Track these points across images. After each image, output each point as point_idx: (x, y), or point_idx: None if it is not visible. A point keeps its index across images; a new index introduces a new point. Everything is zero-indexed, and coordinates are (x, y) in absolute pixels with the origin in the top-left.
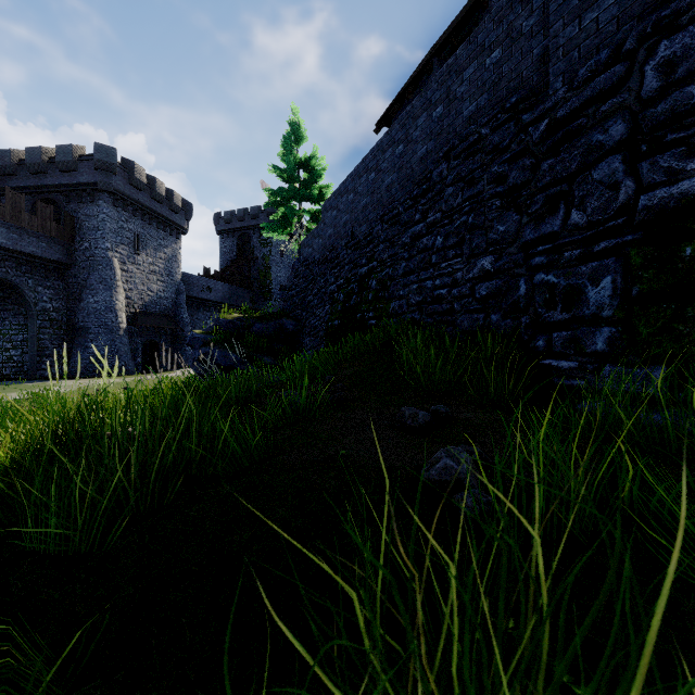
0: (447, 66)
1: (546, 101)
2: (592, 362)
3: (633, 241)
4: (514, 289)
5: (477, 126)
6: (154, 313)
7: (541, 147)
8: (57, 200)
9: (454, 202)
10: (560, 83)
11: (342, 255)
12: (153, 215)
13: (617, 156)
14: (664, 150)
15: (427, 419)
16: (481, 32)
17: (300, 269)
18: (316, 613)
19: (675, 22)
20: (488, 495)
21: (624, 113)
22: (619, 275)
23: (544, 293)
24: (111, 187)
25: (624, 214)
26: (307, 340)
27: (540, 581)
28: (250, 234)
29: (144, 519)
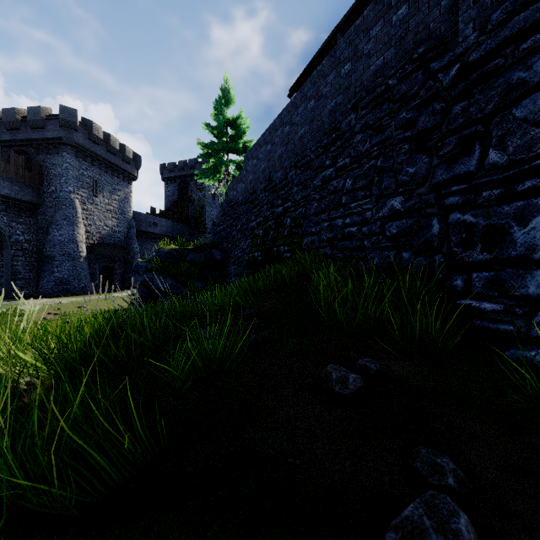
0: (355, 27)
1: (456, 48)
2: (521, 305)
3: None
4: (426, 228)
5: (383, 78)
6: (110, 244)
7: (451, 91)
8: (28, 151)
9: (362, 148)
10: (471, 29)
11: (261, 197)
12: (109, 165)
13: None
14: None
15: (358, 384)
16: None
17: (226, 209)
18: None
19: None
20: None
21: None
22: None
23: (460, 233)
24: (73, 141)
25: None
26: (232, 268)
27: None
28: (188, 180)
29: None
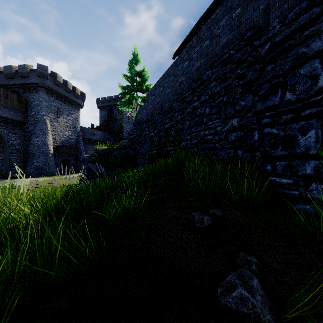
0: (211, 19)
1: (268, 33)
2: (302, 180)
3: None
4: (251, 136)
5: (227, 50)
6: (67, 146)
7: (266, 58)
8: (19, 91)
9: (215, 90)
10: (277, 22)
11: (157, 118)
12: (66, 99)
13: (316, 60)
14: None
15: (209, 222)
16: None
17: (136, 125)
18: None
19: None
20: None
21: (320, 35)
22: (320, 129)
23: (270, 139)
24: (45, 85)
25: (321, 93)
26: (139, 160)
27: None
28: (113, 108)
29: None
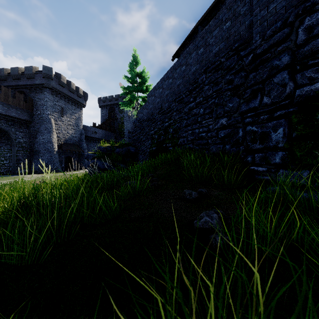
0: (205, 30)
1: (252, 46)
2: (273, 168)
3: (293, 111)
4: (236, 133)
5: (219, 57)
6: (70, 143)
7: (249, 67)
8: (25, 91)
9: (208, 93)
10: (258, 37)
11: (156, 117)
12: (70, 98)
13: (285, 71)
14: (307, 68)
15: (196, 196)
16: (221, 13)
17: (137, 124)
18: (142, 298)
19: (313, 8)
20: (226, 236)
21: (289, 51)
22: (286, 127)
23: (251, 135)
24: (50, 85)
25: (289, 98)
26: (140, 156)
27: (260, 298)
28: (114, 107)
29: (60, 246)
